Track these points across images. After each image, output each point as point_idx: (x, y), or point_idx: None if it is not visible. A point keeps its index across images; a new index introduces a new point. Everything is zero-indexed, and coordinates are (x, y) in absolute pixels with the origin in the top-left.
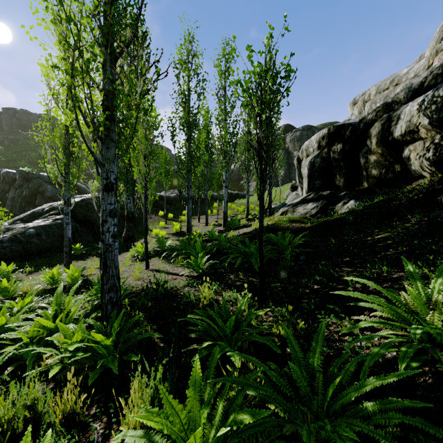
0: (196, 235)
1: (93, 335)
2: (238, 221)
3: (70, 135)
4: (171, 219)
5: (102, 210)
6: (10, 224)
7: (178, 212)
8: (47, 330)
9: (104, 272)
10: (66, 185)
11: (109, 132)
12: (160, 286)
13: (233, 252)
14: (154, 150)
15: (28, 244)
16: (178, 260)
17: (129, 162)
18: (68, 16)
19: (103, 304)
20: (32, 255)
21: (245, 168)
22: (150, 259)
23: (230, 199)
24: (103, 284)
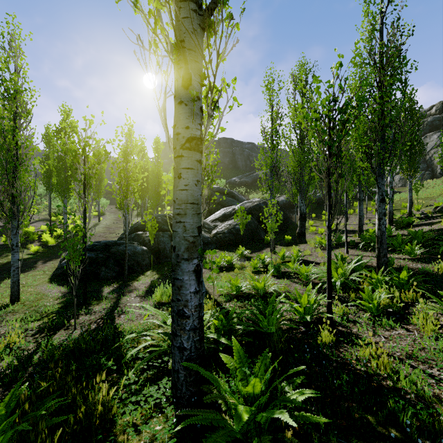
0: (371, 232)
1: (402, 272)
2: (411, 220)
3: (275, 161)
4: (313, 219)
5: (379, 213)
6: (214, 222)
7: (317, 212)
8: (340, 275)
9: (381, 246)
10: (271, 195)
11: (383, 170)
12: (390, 261)
13: (439, 243)
14: (354, 167)
15: (237, 235)
16: (372, 250)
17: (301, 174)
18: (381, 120)
19: (380, 263)
20: (238, 243)
21: (407, 166)
22: (336, 249)
23: (369, 197)
24: (380, 253)
